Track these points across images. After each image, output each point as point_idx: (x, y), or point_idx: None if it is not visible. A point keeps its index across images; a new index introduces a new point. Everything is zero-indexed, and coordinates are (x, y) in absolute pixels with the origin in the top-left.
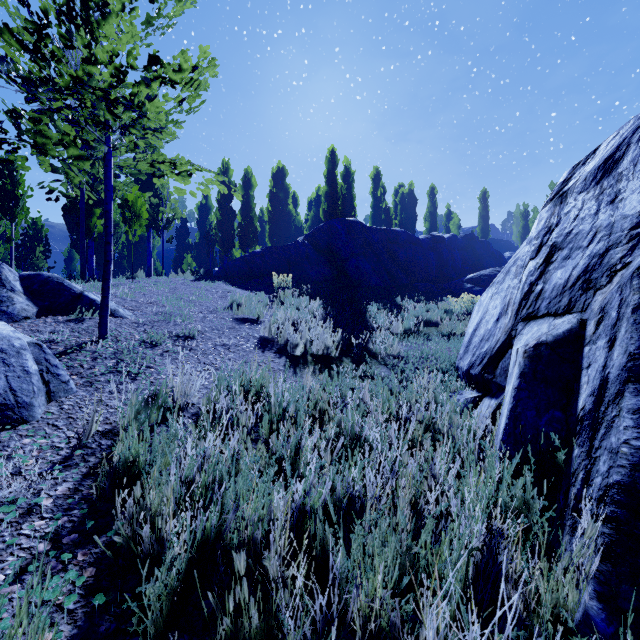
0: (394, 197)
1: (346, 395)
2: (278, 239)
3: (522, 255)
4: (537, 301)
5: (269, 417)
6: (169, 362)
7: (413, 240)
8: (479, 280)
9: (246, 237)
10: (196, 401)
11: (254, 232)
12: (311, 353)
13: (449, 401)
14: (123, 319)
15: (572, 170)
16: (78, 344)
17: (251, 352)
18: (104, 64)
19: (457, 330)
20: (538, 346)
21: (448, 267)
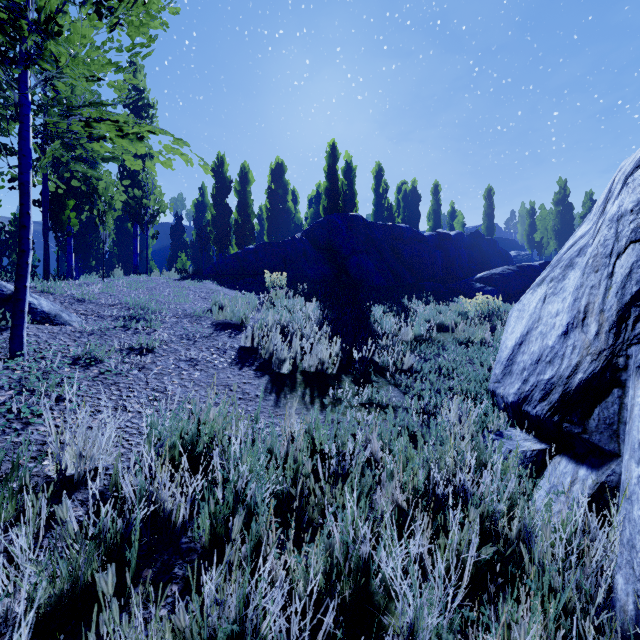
0: (396, 195)
1: (345, 442)
2: (277, 237)
3: (604, 238)
4: None
5: (210, 510)
6: (47, 411)
7: (418, 237)
8: (490, 279)
9: (243, 235)
10: (111, 463)
11: (251, 229)
12: (302, 370)
13: (514, 473)
14: (65, 327)
15: None
16: None
17: (224, 369)
18: None
19: (476, 336)
20: None
21: (455, 266)
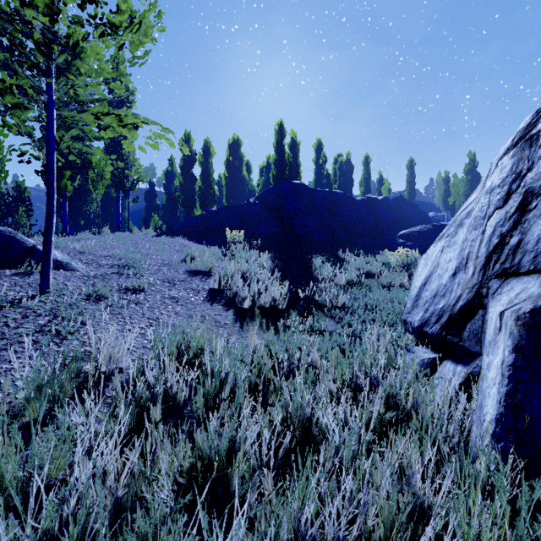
0: (334, 165)
1: (293, 354)
2: (234, 201)
3: (481, 205)
4: (515, 255)
5: (203, 390)
6: (90, 325)
7: (351, 201)
8: (410, 236)
9: (205, 199)
10: (128, 365)
11: (212, 194)
12: (259, 305)
13: (411, 368)
14: (74, 272)
15: (537, 113)
16: (14, 299)
17: (199, 305)
18: (40, 6)
19: (396, 281)
20: (537, 311)
21: (382, 225)
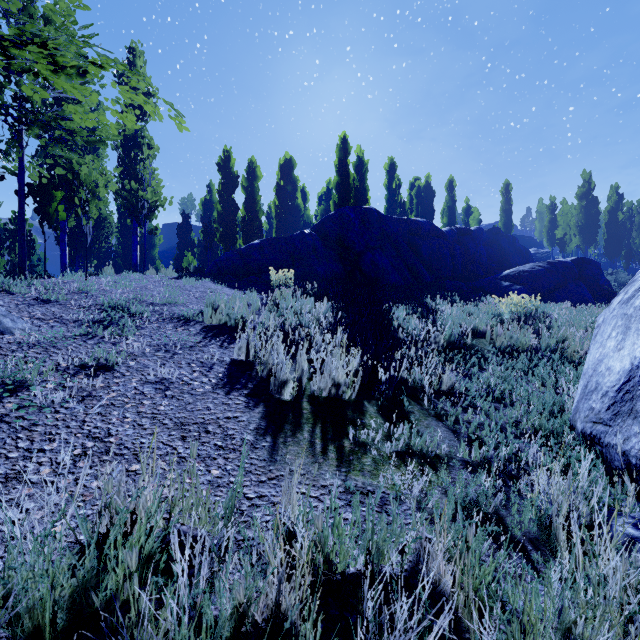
0: (409, 191)
1: (383, 551)
2: (285, 235)
3: None
4: None
5: None
6: None
7: (436, 232)
8: (518, 277)
9: (250, 232)
10: None
11: (259, 227)
12: (310, 394)
13: None
14: (3, 336)
15: None
16: None
17: (205, 395)
18: None
19: (520, 344)
20: None
21: (475, 263)
